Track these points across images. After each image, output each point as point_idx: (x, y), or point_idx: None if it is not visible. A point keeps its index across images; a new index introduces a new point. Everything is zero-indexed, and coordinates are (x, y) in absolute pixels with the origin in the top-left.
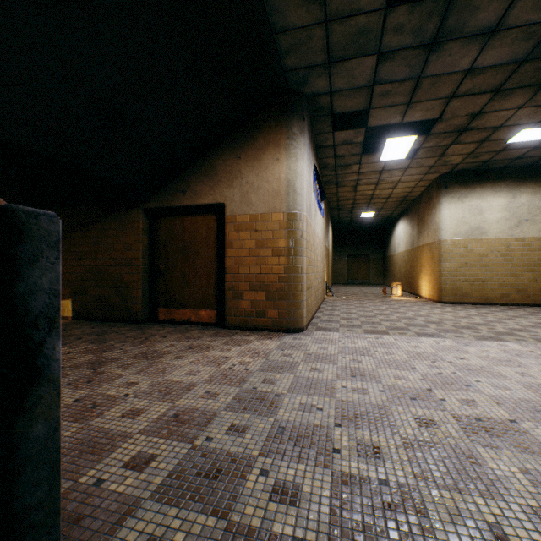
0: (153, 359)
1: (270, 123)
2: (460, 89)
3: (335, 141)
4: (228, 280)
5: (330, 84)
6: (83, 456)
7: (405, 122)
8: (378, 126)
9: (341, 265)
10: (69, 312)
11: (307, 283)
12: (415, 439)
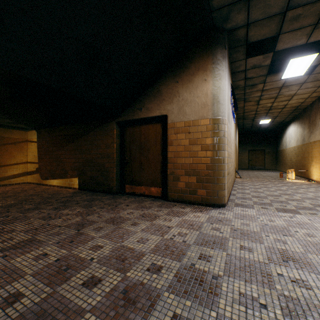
0: (117, 224)
1: (200, 54)
2: None
3: (246, 66)
4: (169, 167)
5: (248, 16)
6: None
7: (309, 42)
8: (284, 49)
9: (244, 156)
10: (77, 185)
11: (227, 170)
12: None
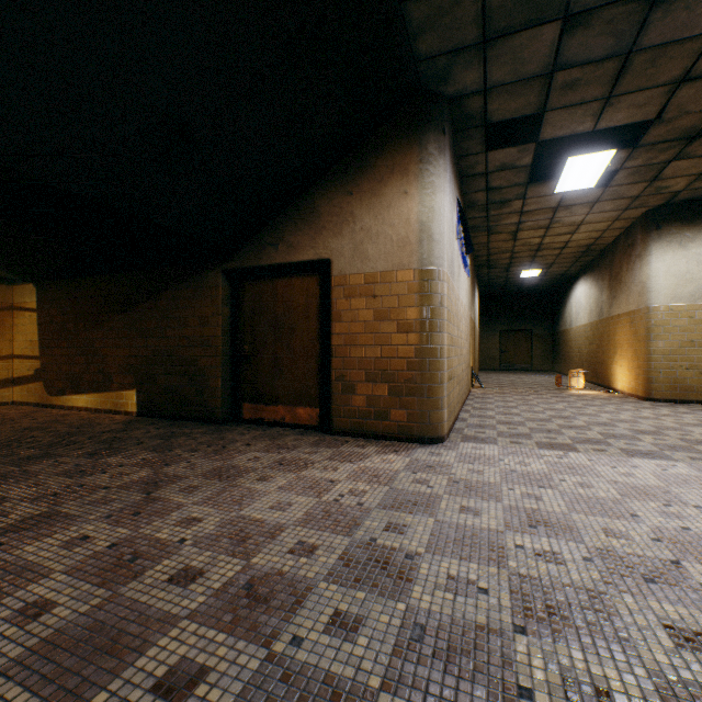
0: (228, 480)
1: (395, 142)
2: (697, 66)
3: (488, 166)
4: (335, 366)
5: (485, 76)
6: (96, 659)
7: (599, 128)
8: (555, 138)
9: (491, 343)
10: (134, 406)
11: (448, 371)
12: (677, 677)
